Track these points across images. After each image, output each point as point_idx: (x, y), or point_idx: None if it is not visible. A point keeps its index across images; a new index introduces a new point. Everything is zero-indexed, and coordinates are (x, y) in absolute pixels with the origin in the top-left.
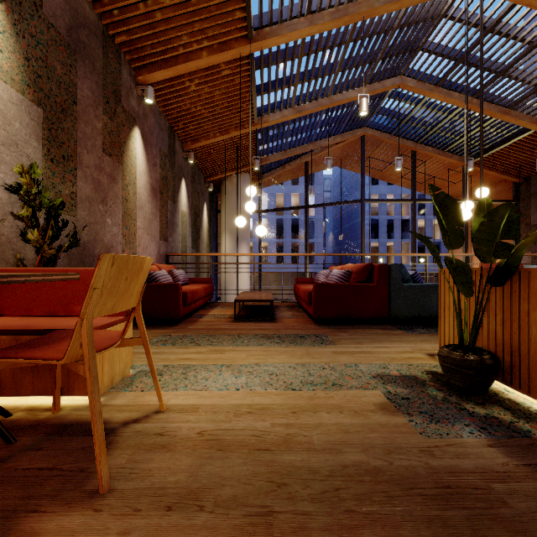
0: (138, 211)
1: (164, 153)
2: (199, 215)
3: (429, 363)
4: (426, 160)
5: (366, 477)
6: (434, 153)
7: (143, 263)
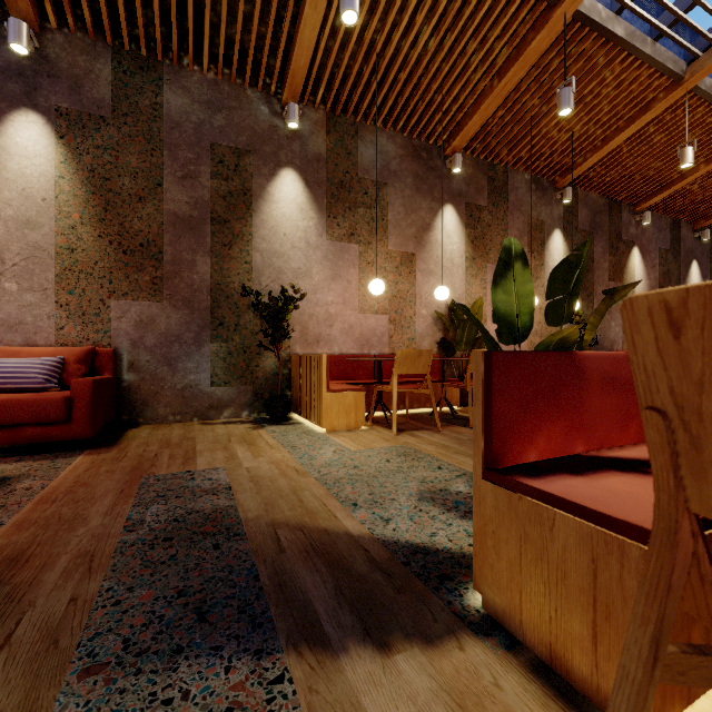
0: None
1: (665, 249)
2: None
3: None
4: None
5: None
6: None
7: None
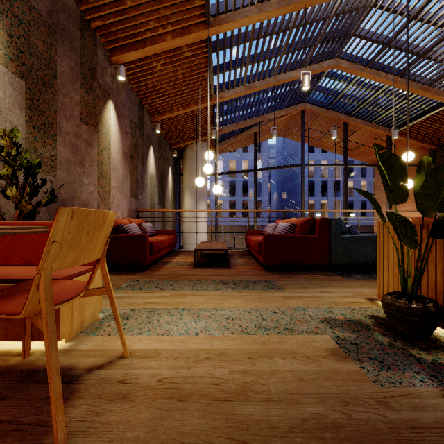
0: (112, 173)
1: (135, 123)
2: (165, 177)
3: (370, 308)
4: (356, 131)
5: (326, 433)
6: (363, 124)
7: (106, 217)
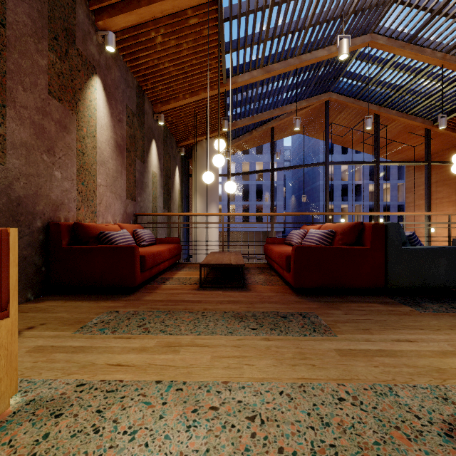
0: (99, 167)
1: (132, 111)
2: (170, 177)
3: None
4: (388, 124)
5: None
6: (397, 116)
7: None
